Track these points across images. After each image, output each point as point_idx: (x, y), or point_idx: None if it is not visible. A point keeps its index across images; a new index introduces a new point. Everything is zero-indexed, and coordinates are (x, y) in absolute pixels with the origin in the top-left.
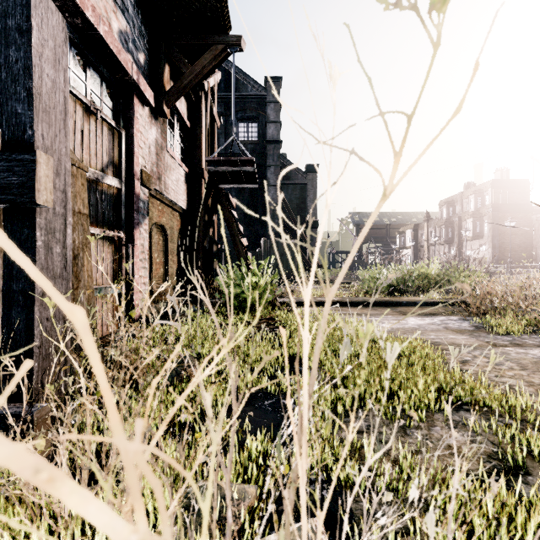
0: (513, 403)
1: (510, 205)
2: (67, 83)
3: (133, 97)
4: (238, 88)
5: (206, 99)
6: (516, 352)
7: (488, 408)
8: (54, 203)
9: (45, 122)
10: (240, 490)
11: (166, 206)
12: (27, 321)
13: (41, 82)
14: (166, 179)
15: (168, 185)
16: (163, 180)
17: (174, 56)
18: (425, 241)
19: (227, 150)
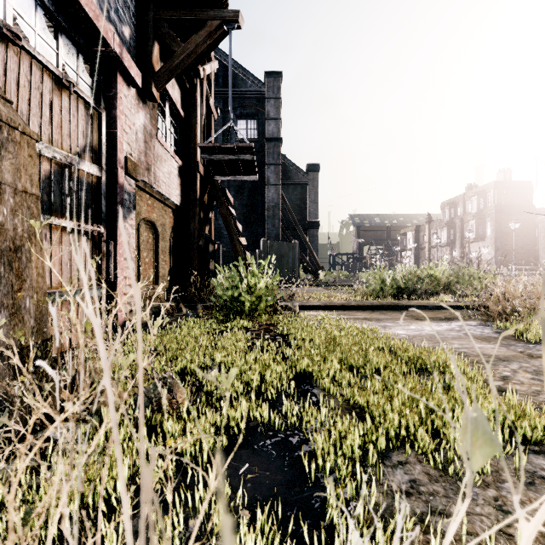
0: None
1: (512, 206)
2: None
3: (116, 74)
4: (237, 83)
5: (201, 87)
6: None
7: None
8: None
9: None
10: None
11: (157, 200)
12: None
13: None
14: (156, 170)
15: (158, 177)
16: (152, 171)
17: (164, 33)
18: (427, 243)
19: None
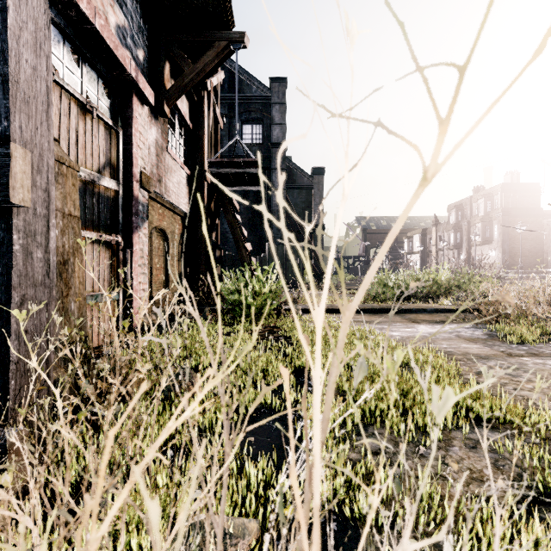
0: (536, 421)
1: (520, 209)
2: (50, 71)
3: (132, 95)
4: (242, 89)
5: (208, 99)
6: (534, 362)
7: (509, 425)
8: (34, 203)
9: (24, 113)
10: (238, 526)
11: (167, 209)
12: (2, 334)
13: (19, 68)
14: (167, 181)
15: (169, 187)
16: (163, 182)
17: (175, 54)
18: (434, 246)
19: (231, 153)
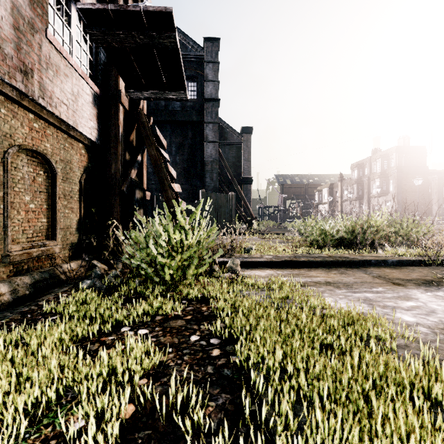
0: None
1: (410, 167)
2: None
3: None
4: None
5: None
6: None
7: None
8: None
9: None
10: None
11: (53, 127)
12: None
13: None
14: (46, 82)
15: (51, 92)
16: (36, 79)
17: None
18: (339, 198)
19: (167, 107)
